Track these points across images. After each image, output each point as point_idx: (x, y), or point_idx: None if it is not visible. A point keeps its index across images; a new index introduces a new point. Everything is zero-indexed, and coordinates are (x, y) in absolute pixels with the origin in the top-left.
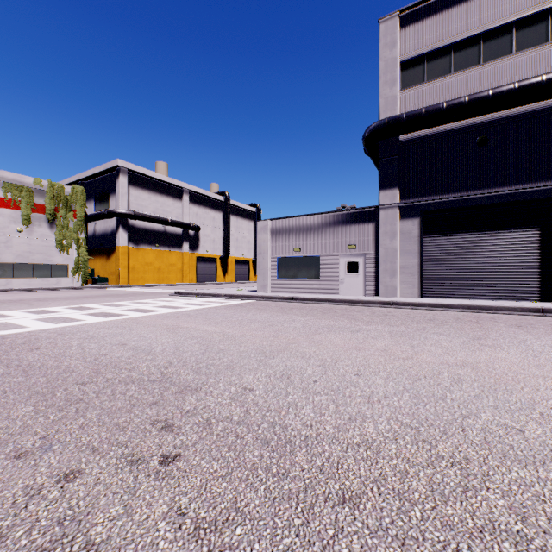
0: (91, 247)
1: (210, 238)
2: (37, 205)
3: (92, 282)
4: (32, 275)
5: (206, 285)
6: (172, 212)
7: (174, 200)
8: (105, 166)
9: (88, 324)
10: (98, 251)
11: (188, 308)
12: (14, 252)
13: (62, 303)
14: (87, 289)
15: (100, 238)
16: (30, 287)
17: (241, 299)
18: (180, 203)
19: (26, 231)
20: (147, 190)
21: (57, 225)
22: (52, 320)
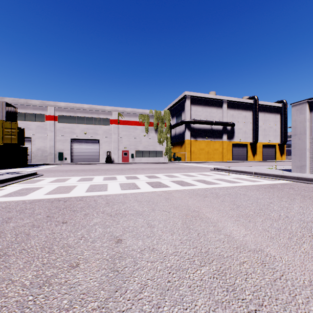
0: (174, 141)
1: (242, 130)
2: (150, 123)
3: (174, 159)
4: (149, 156)
5: (239, 162)
6: (215, 116)
7: (217, 109)
8: (179, 97)
9: (135, 194)
10: (177, 143)
11: (219, 184)
12: (142, 145)
13: (148, 171)
14: (170, 163)
15: (177, 136)
16: (148, 162)
17: (274, 178)
18: (221, 110)
19: (146, 135)
20: (200, 105)
21: (158, 131)
22: (125, 185)
